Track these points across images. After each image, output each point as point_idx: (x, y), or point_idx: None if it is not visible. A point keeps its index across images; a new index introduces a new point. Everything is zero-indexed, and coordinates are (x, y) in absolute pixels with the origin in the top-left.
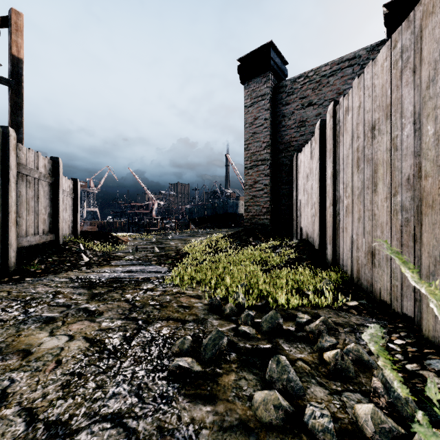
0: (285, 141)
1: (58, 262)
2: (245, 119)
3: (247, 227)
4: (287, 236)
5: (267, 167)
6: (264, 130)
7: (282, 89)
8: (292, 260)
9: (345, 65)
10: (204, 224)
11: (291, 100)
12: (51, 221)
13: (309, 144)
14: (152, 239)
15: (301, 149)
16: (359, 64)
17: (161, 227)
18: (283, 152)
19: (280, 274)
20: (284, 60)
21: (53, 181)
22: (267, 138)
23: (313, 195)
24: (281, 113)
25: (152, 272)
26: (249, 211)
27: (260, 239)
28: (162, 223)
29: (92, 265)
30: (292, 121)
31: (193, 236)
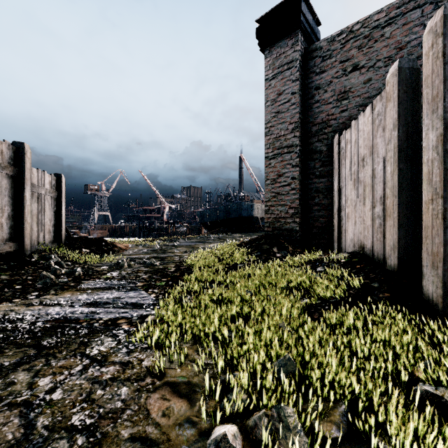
0: (319, 121)
1: (3, 283)
2: (265, 96)
3: (268, 233)
4: (321, 245)
5: (295, 155)
6: (291, 107)
7: (315, 52)
8: (353, 291)
9: (409, 8)
10: (216, 228)
11: (328, 66)
12: (13, 226)
13: (368, 111)
14: (156, 246)
15: (342, 129)
16: (433, 3)
17: (172, 231)
18: (317, 136)
19: (355, 332)
20: (317, 18)
21: (17, 173)
22: (295, 117)
23: (378, 186)
24: (314, 84)
25: (127, 306)
26: (272, 212)
27: (287, 249)
28: (173, 227)
29: (50, 289)
30: (329, 93)
31: (203, 242)
